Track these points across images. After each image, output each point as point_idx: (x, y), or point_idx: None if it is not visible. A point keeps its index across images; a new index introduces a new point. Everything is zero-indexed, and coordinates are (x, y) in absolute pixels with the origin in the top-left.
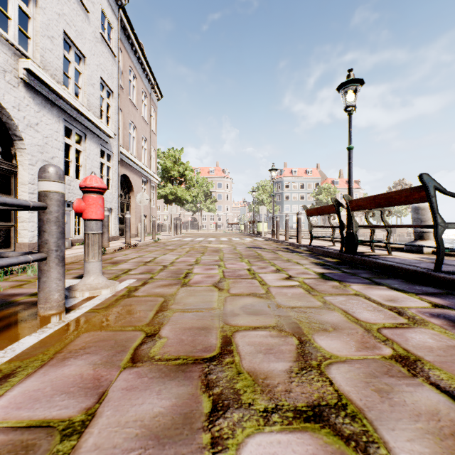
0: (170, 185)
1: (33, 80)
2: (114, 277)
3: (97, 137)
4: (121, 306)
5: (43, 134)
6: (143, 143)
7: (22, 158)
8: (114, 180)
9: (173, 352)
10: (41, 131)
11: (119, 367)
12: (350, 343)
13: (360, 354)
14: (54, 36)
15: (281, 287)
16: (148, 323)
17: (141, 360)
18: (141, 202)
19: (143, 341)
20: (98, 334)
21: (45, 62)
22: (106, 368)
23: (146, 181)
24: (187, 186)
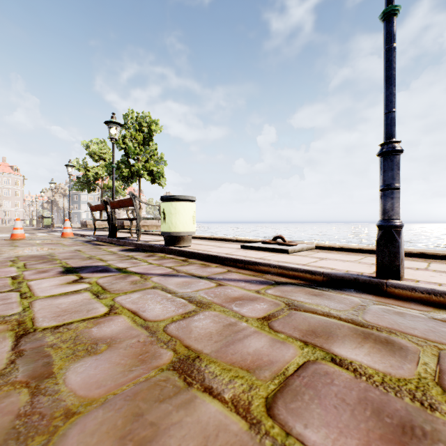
0: None
1: None
2: None
3: None
4: None
5: None
6: None
7: None
8: None
9: None
10: None
11: None
12: None
13: None
14: None
15: None
16: None
17: None
18: None
19: None
20: None
21: None
22: None
23: None
24: None
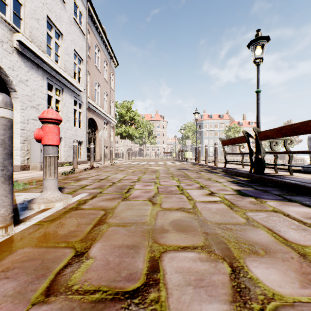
0: (124, 126)
1: (24, 49)
2: (72, 191)
3: (71, 91)
4: (66, 219)
5: (31, 87)
6: (105, 97)
7: (16, 105)
8: (83, 122)
9: (94, 279)
10: (30, 85)
11: (27, 303)
12: (289, 273)
13: (308, 293)
14: (39, 19)
15: (205, 202)
16: (82, 238)
17: (57, 291)
18: (101, 136)
19: (69, 262)
20: (30, 251)
21: (33, 37)
22: (12, 304)
23: (107, 123)
24: (136, 127)
